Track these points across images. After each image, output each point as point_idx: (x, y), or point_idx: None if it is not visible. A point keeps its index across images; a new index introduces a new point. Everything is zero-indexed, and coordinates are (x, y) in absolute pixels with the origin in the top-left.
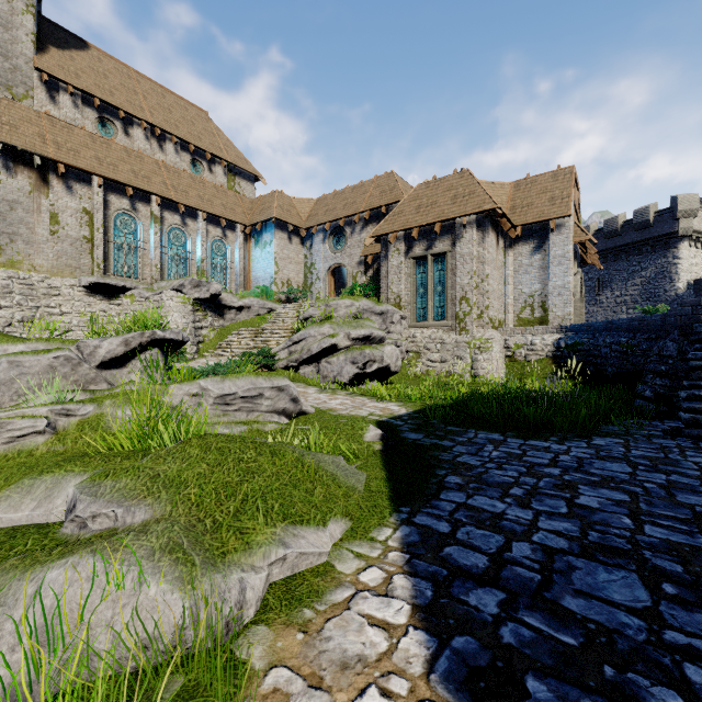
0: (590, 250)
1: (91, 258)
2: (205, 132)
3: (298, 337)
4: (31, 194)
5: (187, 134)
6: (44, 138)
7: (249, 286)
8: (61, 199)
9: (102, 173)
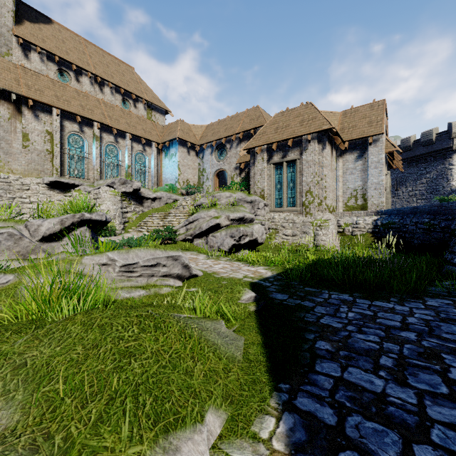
0: (397, 158)
1: (52, 164)
2: (132, 80)
3: (193, 218)
4: (9, 120)
5: (119, 81)
6: (19, 82)
7: (161, 184)
8: (31, 123)
9: (59, 106)
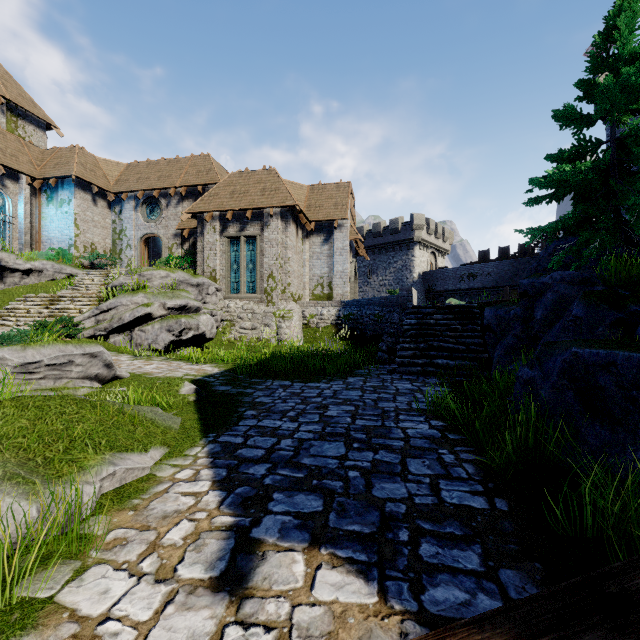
0: (360, 246)
1: None
2: None
3: (108, 305)
4: None
5: None
6: None
7: (39, 247)
8: None
9: None
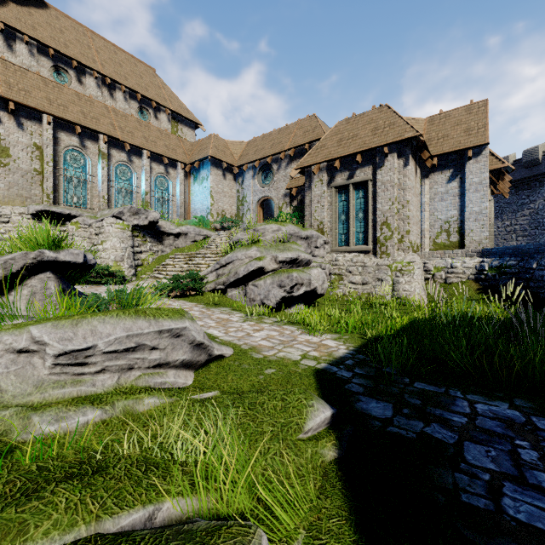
0: (505, 178)
1: (42, 189)
2: (152, 84)
3: (226, 260)
4: None
5: (135, 85)
6: None
7: (189, 217)
8: (12, 134)
9: (52, 112)
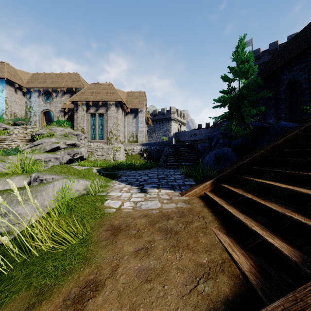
0: (150, 120)
1: None
2: None
3: (38, 142)
4: None
5: None
6: None
7: None
8: None
9: None
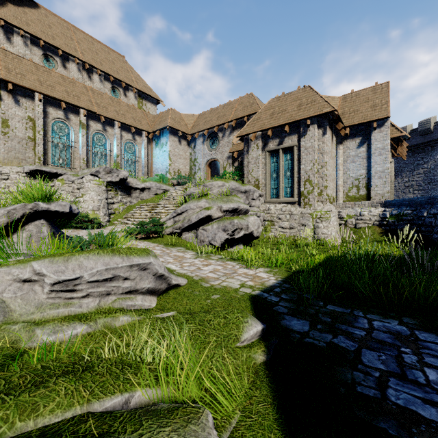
0: (403, 144)
1: (34, 152)
2: (122, 69)
3: (181, 209)
4: None
5: (108, 69)
6: None
7: (151, 175)
8: (11, 109)
9: (42, 91)
